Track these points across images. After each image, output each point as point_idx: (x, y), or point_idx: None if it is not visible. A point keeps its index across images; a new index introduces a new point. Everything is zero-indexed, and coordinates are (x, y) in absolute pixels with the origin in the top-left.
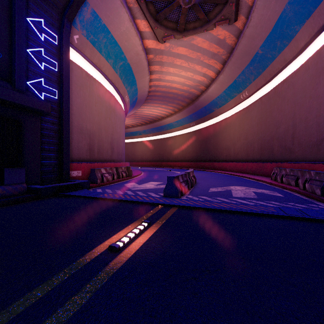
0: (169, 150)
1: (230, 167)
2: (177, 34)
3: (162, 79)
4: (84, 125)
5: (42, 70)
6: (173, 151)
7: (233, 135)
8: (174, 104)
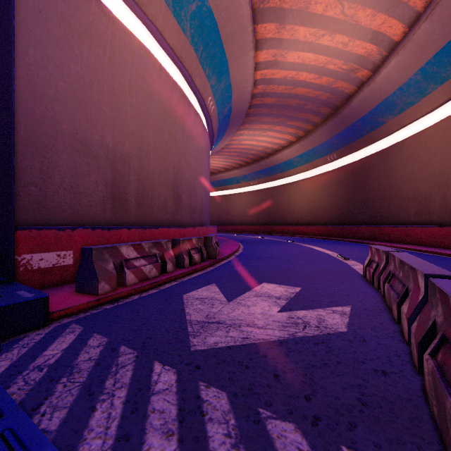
0: (286, 206)
1: (434, 237)
2: None
3: (280, 63)
4: (96, 134)
5: None
6: (293, 207)
7: (440, 166)
8: (298, 122)
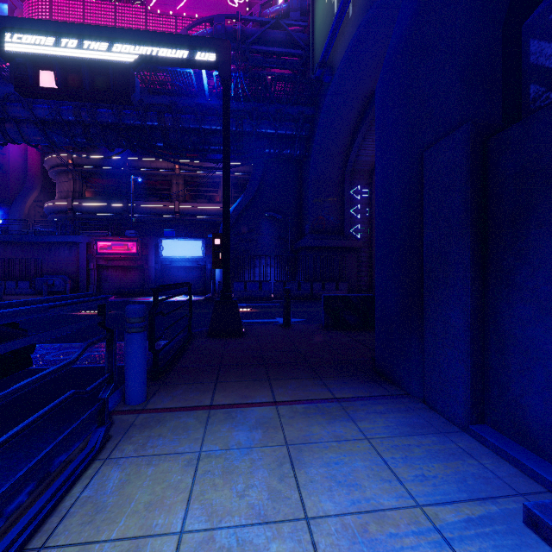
0: None
1: None
2: None
3: None
4: None
5: (359, 218)
6: None
7: None
8: None
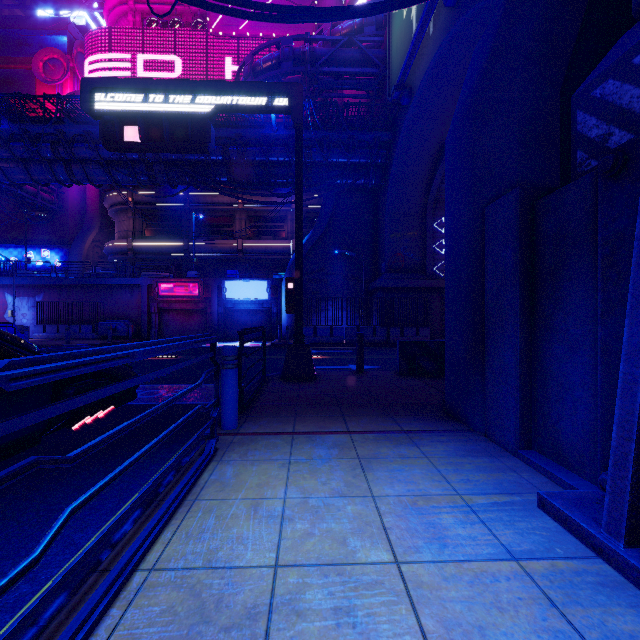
0: None
1: None
2: None
3: None
4: None
5: (443, 255)
6: None
7: None
8: None
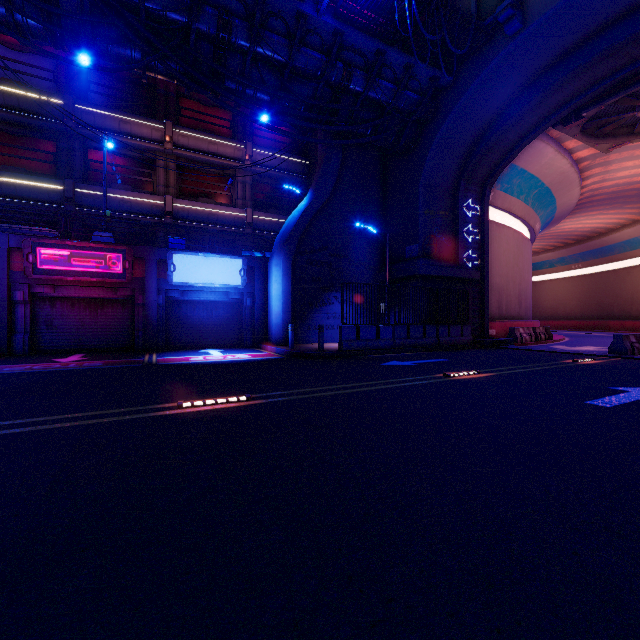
0: (630, 295)
1: None
2: (637, 137)
3: (608, 179)
4: (494, 281)
5: (470, 242)
6: None
7: None
8: None
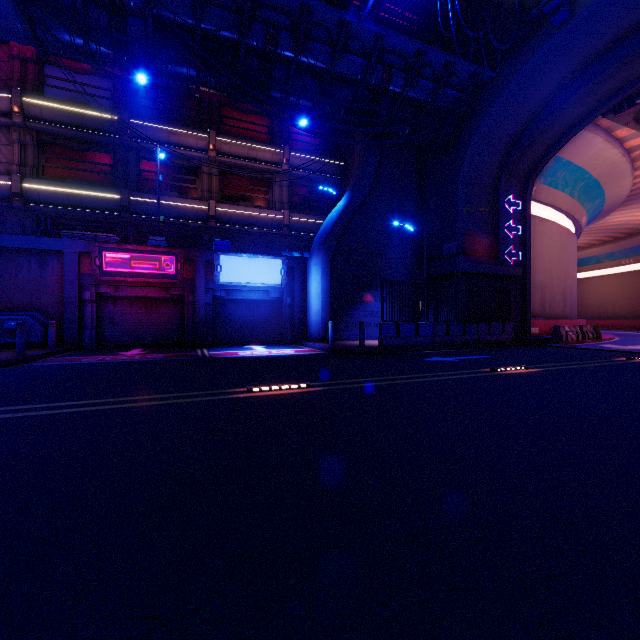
0: None
1: None
2: None
3: None
4: (536, 277)
5: (511, 238)
6: None
7: None
8: None
